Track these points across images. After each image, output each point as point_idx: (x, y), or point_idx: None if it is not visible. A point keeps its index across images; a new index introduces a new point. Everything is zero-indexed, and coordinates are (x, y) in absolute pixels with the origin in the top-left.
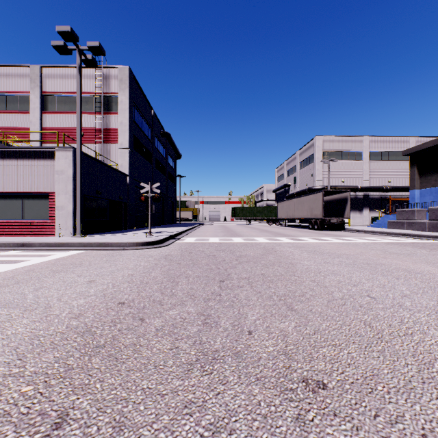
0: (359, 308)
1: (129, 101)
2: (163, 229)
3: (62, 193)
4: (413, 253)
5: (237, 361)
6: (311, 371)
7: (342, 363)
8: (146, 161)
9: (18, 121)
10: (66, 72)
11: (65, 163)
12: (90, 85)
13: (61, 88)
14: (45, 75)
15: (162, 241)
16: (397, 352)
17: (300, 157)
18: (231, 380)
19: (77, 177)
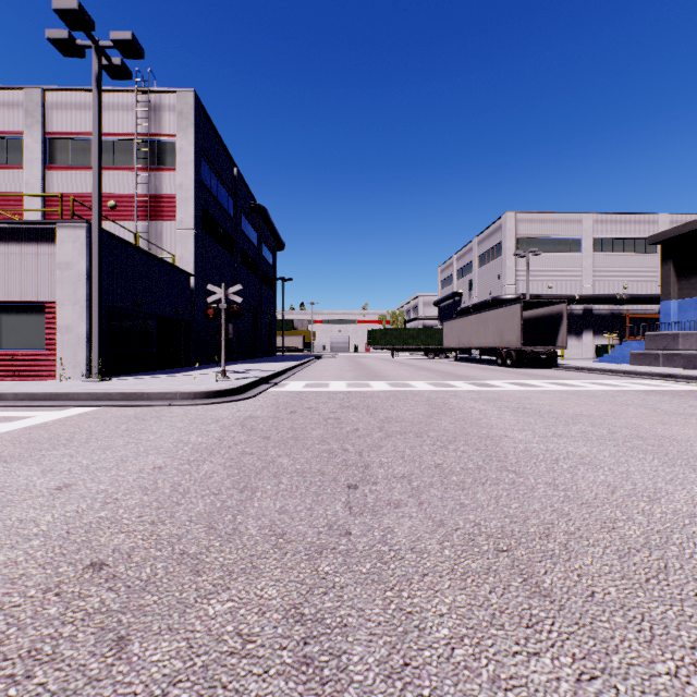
0: None
1: (194, 149)
2: (251, 366)
3: (68, 303)
4: None
5: None
6: None
7: None
8: (224, 251)
9: (5, 182)
10: (87, 100)
11: (73, 249)
12: (128, 121)
13: (79, 127)
14: (51, 104)
15: (244, 388)
16: None
17: (478, 247)
18: None
19: (94, 274)
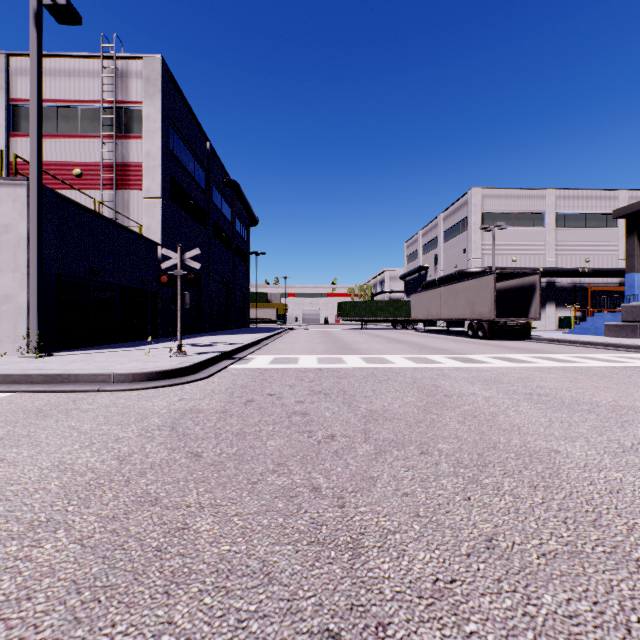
0: None
1: (162, 116)
2: (220, 338)
3: (7, 269)
4: None
5: None
6: None
7: None
8: (195, 223)
9: None
10: (52, 66)
11: (13, 210)
12: (94, 88)
13: (44, 93)
14: (15, 70)
15: (200, 366)
16: None
17: (444, 223)
18: None
19: (32, 236)
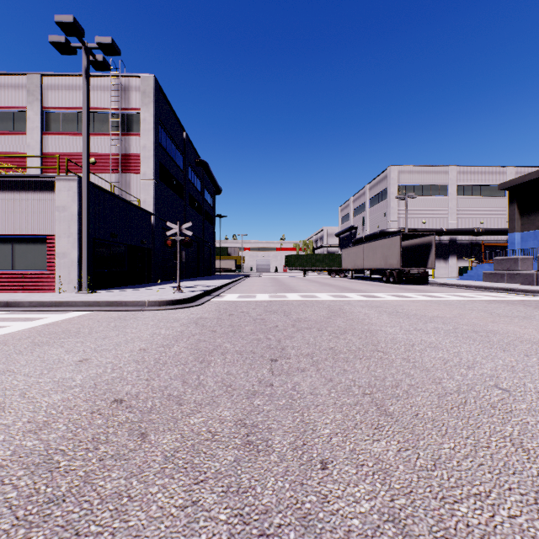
0: (492, 410)
1: (154, 119)
2: (197, 283)
3: (64, 235)
4: (529, 315)
5: None
6: None
7: None
8: (176, 196)
9: (13, 144)
10: (74, 83)
11: (68, 196)
12: (105, 98)
13: (68, 103)
14: (47, 86)
15: (194, 298)
16: None
17: (369, 192)
18: None
19: (83, 215)
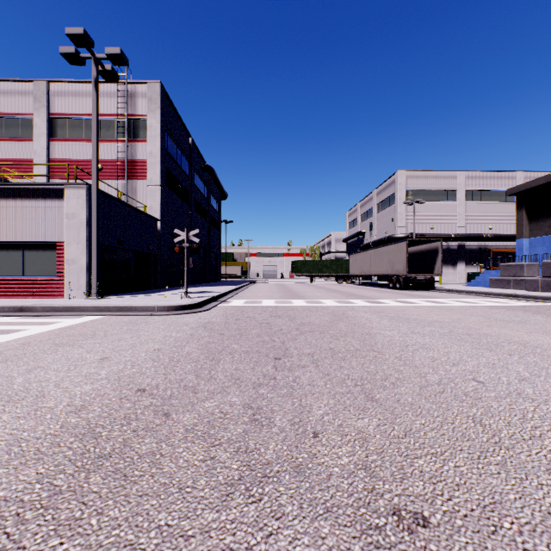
0: (464, 397)
1: (161, 126)
2: (203, 289)
3: (73, 242)
4: (525, 320)
5: (297, 480)
6: (404, 497)
7: (448, 482)
8: (182, 202)
9: (19, 151)
10: (80, 89)
11: (77, 204)
12: (111, 105)
13: (74, 109)
14: (53, 92)
15: (201, 304)
16: (524, 465)
17: (377, 197)
18: (289, 512)
19: (93, 222)
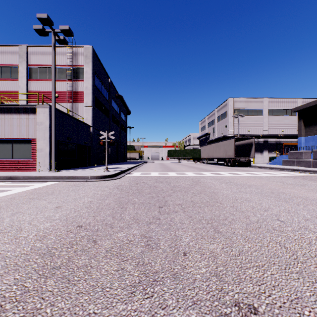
0: (273, 230)
1: (92, 72)
2: (117, 166)
3: (41, 139)
4: (304, 184)
5: (174, 283)
6: (241, 294)
7: (267, 284)
8: (104, 116)
9: (10, 86)
10: (46, 50)
11: (43, 116)
12: (63, 59)
13: (42, 62)
14: (30, 52)
15: (116, 175)
16: (313, 273)
17: (217, 113)
18: (170, 304)
19: (52, 127)
